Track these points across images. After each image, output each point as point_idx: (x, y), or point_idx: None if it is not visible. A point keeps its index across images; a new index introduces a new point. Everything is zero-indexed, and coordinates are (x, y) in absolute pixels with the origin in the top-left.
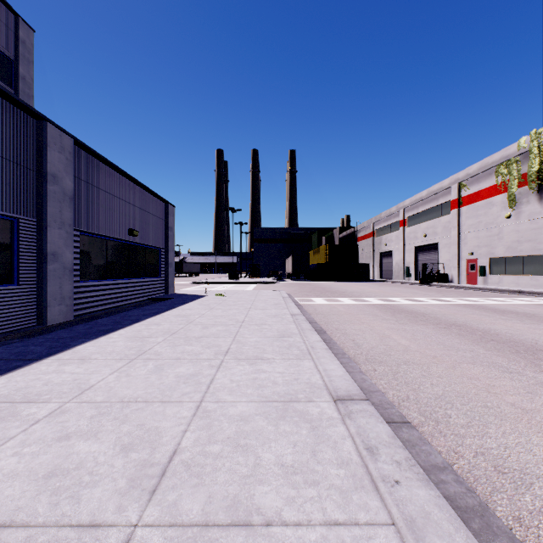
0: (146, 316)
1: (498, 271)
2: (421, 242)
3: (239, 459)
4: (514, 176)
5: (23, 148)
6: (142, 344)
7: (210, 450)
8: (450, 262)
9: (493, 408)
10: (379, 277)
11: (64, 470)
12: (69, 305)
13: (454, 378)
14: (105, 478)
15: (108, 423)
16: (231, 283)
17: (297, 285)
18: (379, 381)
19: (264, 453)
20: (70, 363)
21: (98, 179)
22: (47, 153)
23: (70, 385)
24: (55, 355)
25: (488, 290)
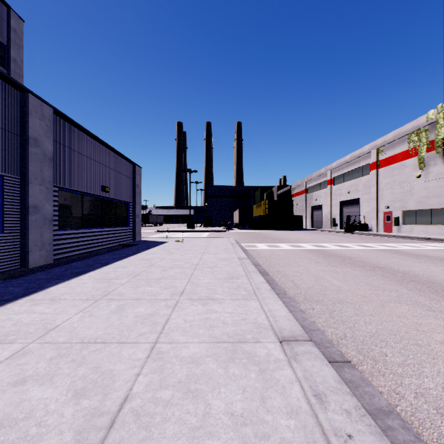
0: (114, 260)
1: (410, 221)
2: (345, 197)
3: (189, 407)
4: (423, 143)
5: (8, 116)
6: (108, 285)
7: (161, 397)
8: (369, 214)
9: (424, 346)
10: (311, 226)
11: (12, 420)
12: (49, 250)
13: (384, 317)
14: (52, 431)
15: (65, 366)
16: (188, 232)
17: (243, 233)
18: (318, 319)
19: (214, 400)
20: (41, 303)
21: (75, 143)
22: (29, 120)
23: (37, 325)
24: (29, 296)
25: (401, 237)
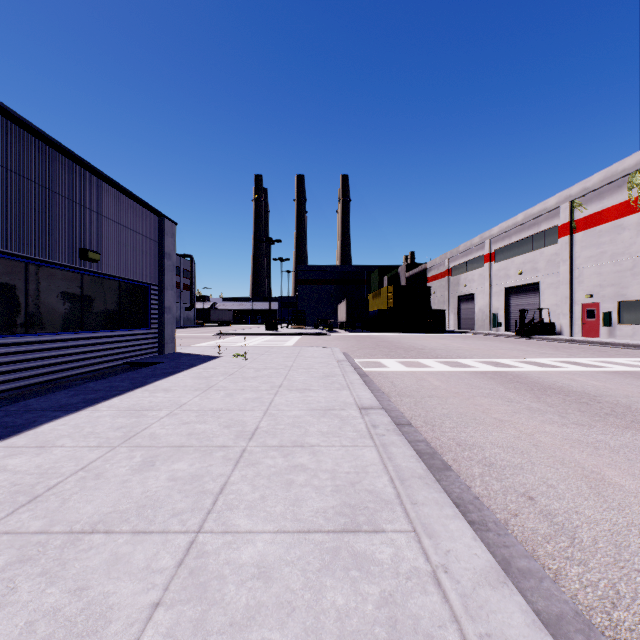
0: (56, 414)
1: (631, 319)
2: (514, 281)
3: None
4: None
5: None
6: None
7: None
8: (557, 308)
9: None
10: (456, 326)
11: None
12: None
13: None
14: None
15: None
16: (267, 335)
17: (353, 338)
18: None
19: None
20: None
21: (1, 150)
22: None
23: None
24: None
25: (623, 346)
